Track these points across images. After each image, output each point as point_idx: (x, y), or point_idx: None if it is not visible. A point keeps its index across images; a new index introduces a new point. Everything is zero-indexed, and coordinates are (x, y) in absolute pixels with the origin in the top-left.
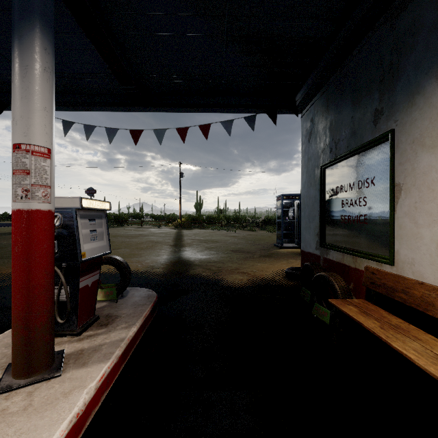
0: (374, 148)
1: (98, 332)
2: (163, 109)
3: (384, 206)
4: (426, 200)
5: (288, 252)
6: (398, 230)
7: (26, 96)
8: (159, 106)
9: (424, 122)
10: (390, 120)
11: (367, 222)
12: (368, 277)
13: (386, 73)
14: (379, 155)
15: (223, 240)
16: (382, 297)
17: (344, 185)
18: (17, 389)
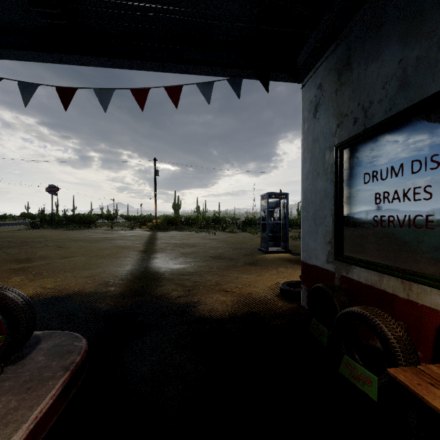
0: None
1: None
2: (112, 63)
3: None
4: None
5: (275, 257)
6: None
7: None
8: (105, 56)
9: None
10: None
11: (435, 226)
12: None
13: None
14: None
15: (201, 244)
16: None
17: (380, 169)
18: None
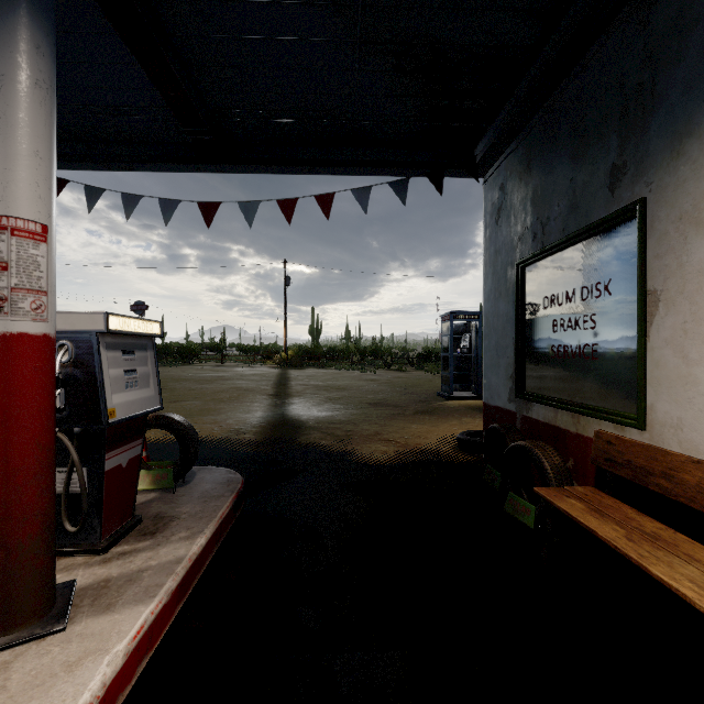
0: (609, 232)
1: (139, 547)
2: (254, 169)
3: (627, 329)
4: (703, 319)
5: (461, 405)
6: (653, 369)
7: (1, 129)
8: (248, 163)
9: (701, 183)
10: (639, 182)
11: (598, 356)
12: (601, 450)
13: (631, 103)
14: (619, 243)
15: (355, 386)
16: (625, 483)
17: (557, 294)
18: None
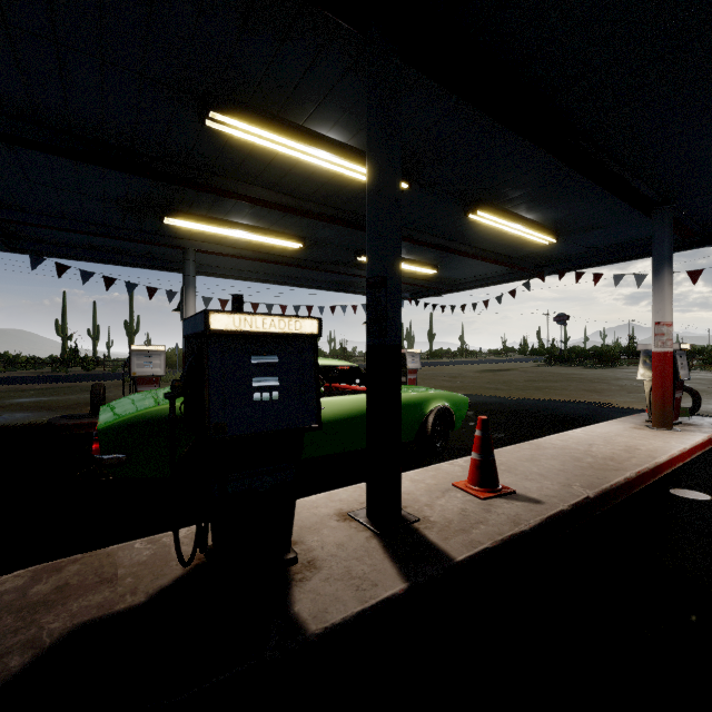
0: None
1: (688, 427)
2: None
3: None
4: None
5: None
6: None
7: (662, 300)
8: None
9: None
10: None
11: None
12: None
13: None
14: None
15: None
16: None
17: None
18: (661, 430)
